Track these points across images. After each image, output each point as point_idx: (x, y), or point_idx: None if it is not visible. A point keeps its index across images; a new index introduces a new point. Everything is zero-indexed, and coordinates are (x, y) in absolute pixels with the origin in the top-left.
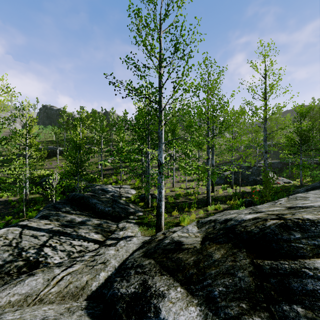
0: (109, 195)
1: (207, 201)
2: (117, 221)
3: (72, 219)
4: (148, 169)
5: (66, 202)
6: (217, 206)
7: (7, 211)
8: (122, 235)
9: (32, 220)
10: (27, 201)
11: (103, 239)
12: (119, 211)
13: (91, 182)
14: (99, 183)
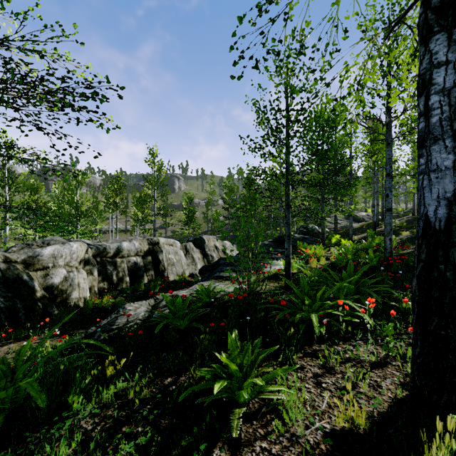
0: None
1: None
2: None
3: None
4: None
5: None
6: None
7: None
8: None
9: None
10: None
11: None
12: None
13: None
14: None
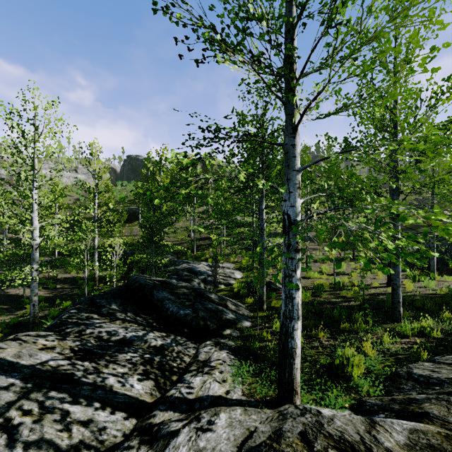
0: (198, 279)
1: (394, 311)
2: (199, 340)
3: (108, 334)
4: (262, 238)
5: (117, 294)
6: (423, 325)
7: (71, 293)
8: (198, 389)
9: (21, 338)
10: (96, 280)
11: (154, 398)
12: (205, 318)
13: (179, 256)
14: (190, 259)
